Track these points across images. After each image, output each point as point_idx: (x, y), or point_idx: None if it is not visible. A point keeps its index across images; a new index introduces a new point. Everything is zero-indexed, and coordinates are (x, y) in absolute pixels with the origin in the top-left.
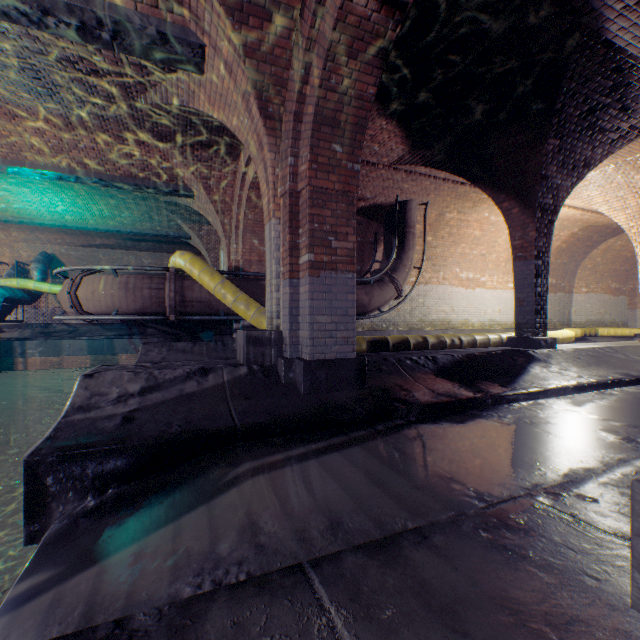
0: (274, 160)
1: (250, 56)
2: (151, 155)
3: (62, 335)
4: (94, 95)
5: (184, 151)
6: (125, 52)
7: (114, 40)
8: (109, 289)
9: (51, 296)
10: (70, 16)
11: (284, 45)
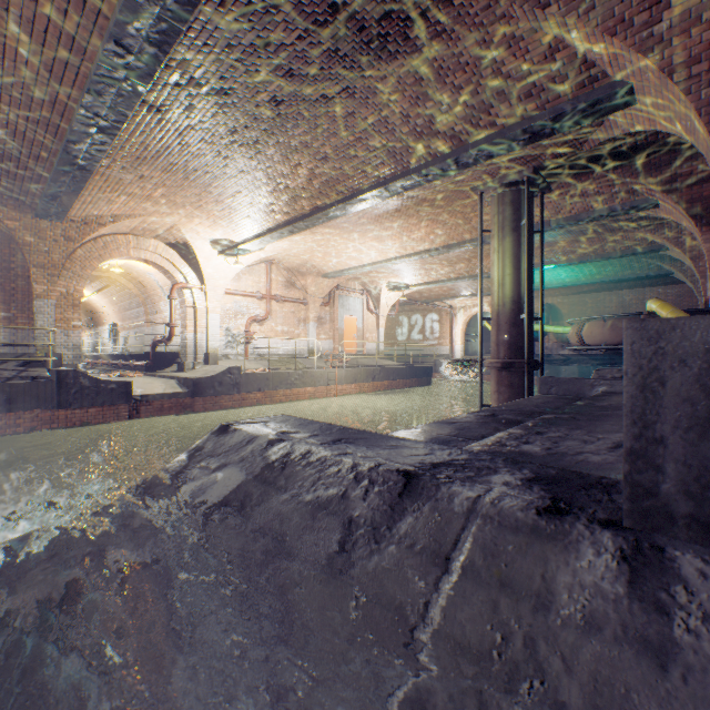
0: (709, 247)
1: (684, 203)
2: (628, 236)
3: (558, 363)
4: (592, 226)
5: (654, 228)
6: (612, 217)
7: (606, 217)
8: (599, 330)
9: (550, 334)
10: (588, 219)
11: (708, 189)
